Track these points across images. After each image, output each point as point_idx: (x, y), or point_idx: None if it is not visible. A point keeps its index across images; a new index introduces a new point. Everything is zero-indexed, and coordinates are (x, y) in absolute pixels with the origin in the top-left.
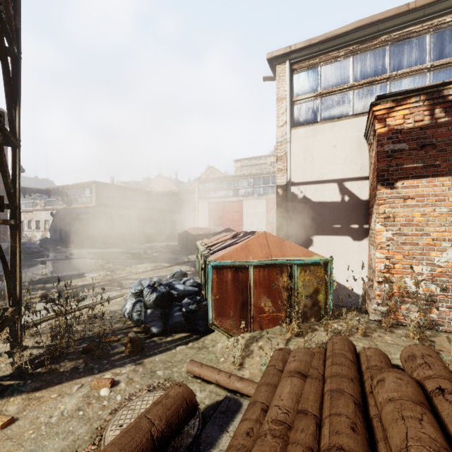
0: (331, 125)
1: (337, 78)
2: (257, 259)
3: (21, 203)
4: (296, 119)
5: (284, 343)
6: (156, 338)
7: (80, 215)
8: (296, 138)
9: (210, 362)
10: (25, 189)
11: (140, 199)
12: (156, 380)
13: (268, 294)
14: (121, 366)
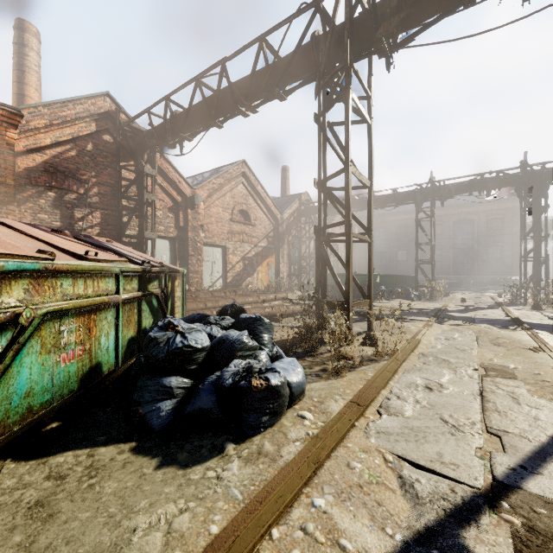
0: None
1: None
2: None
3: None
4: None
5: None
6: None
7: None
8: None
9: None
10: None
11: None
12: None
13: None
14: None
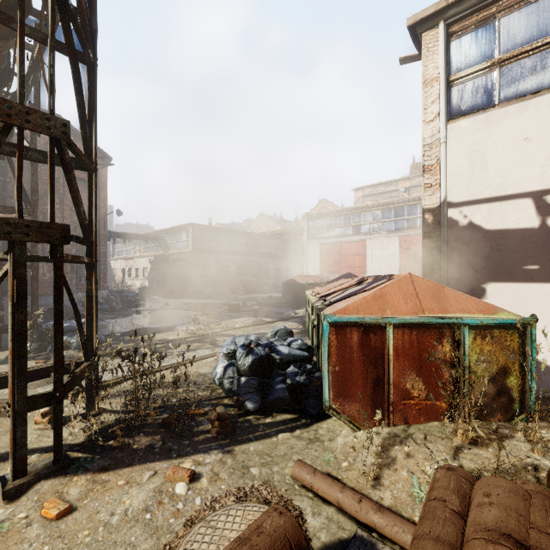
0: (520, 106)
1: (531, 30)
2: (399, 315)
3: (123, 250)
4: (456, 108)
5: (450, 454)
6: (252, 417)
7: (176, 261)
8: (457, 135)
9: (326, 465)
10: (125, 235)
11: (240, 242)
12: (249, 481)
13: (418, 371)
14: (205, 452)
